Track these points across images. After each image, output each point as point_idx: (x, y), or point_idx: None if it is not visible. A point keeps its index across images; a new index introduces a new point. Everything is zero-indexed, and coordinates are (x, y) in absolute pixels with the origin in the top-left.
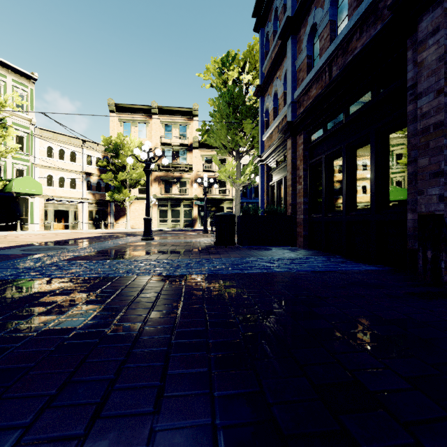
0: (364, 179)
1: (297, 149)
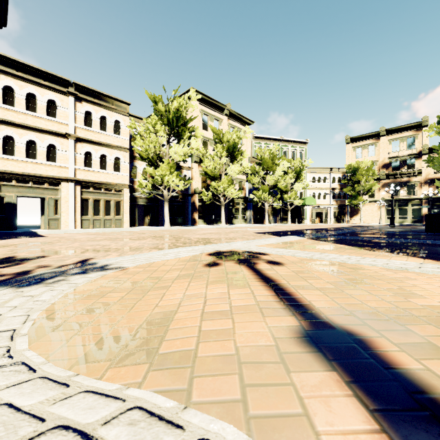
0: None
1: None
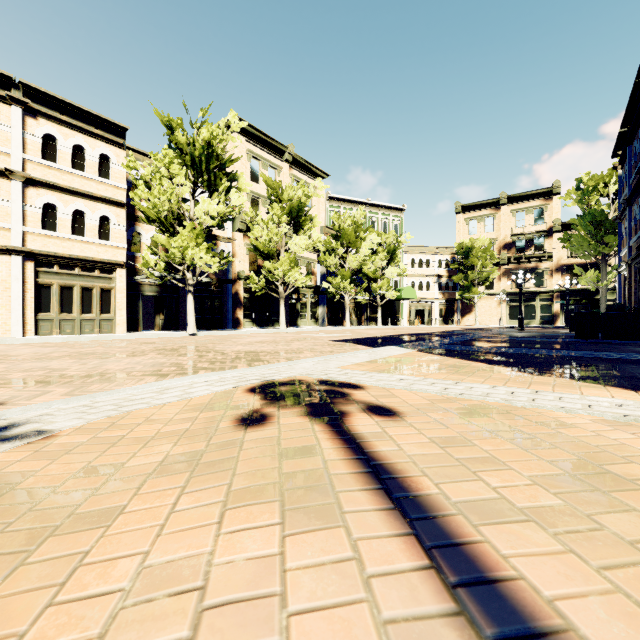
0: None
1: (632, 275)
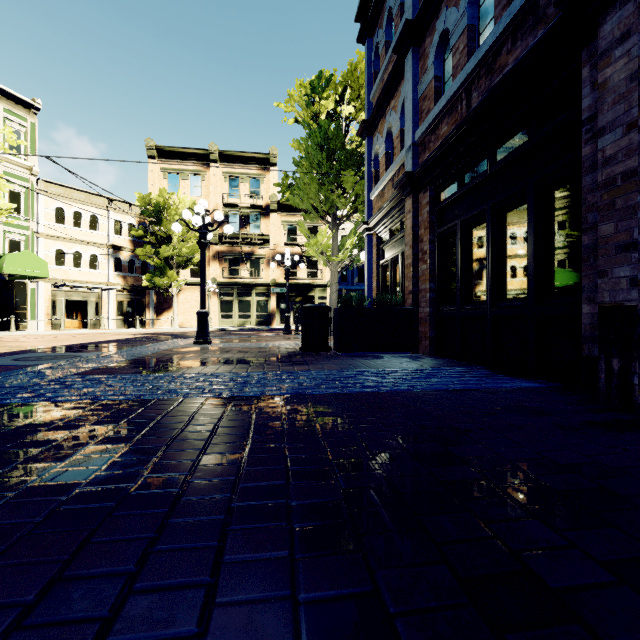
0: (517, 256)
1: (420, 212)
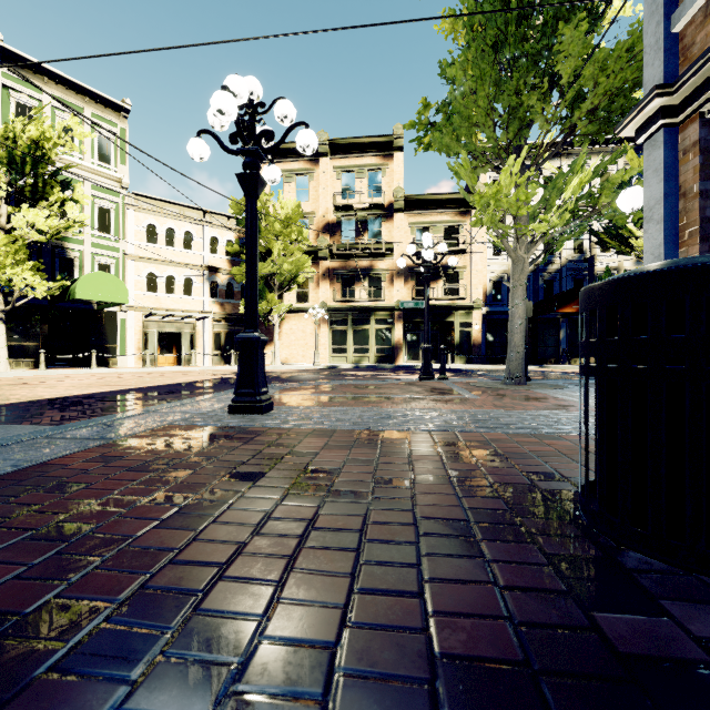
0: None
1: None
